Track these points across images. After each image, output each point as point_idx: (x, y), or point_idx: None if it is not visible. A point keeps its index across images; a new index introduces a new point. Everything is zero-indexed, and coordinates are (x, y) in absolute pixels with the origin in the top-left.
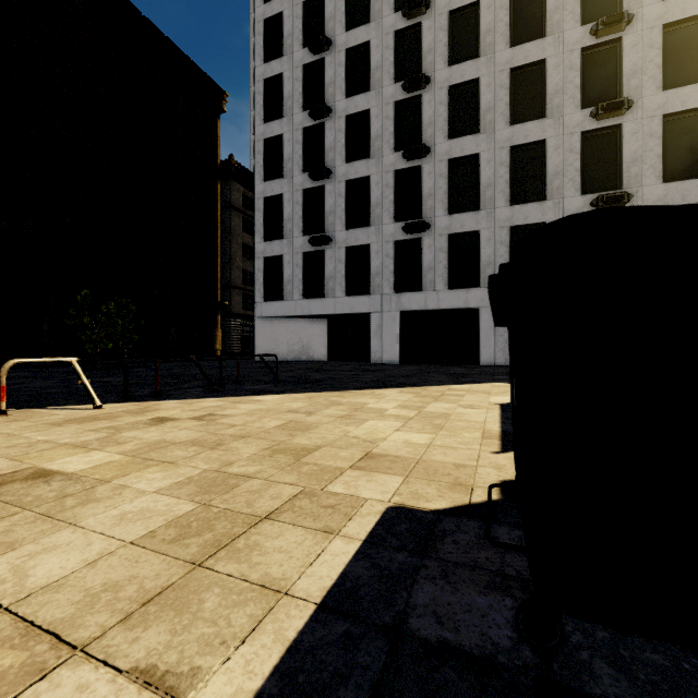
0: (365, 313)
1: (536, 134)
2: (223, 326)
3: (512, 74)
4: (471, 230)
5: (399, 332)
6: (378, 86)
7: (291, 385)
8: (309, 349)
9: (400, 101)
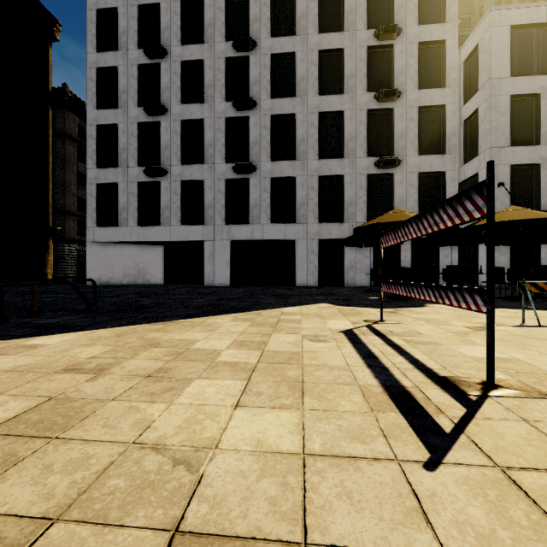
0: (199, 241)
1: (337, 106)
2: (55, 251)
3: (319, 55)
4: (289, 176)
5: (230, 258)
6: (211, 41)
7: (106, 315)
8: (145, 273)
9: (231, 58)
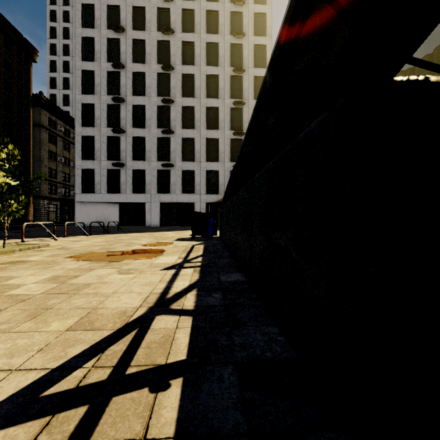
0: (142, 202)
1: (215, 135)
2: (33, 204)
3: (207, 108)
4: (191, 169)
5: (160, 212)
6: (149, 95)
7: (131, 232)
8: (108, 220)
9: (160, 105)
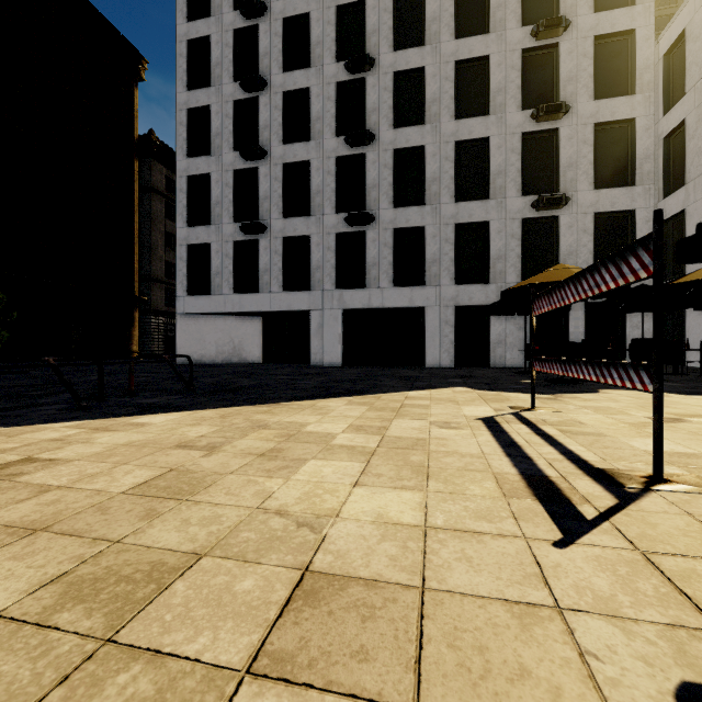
0: (305, 311)
1: (480, 131)
2: (141, 324)
3: (456, 67)
4: (416, 226)
5: (342, 331)
6: (319, 63)
7: (205, 396)
8: (241, 350)
9: (343, 83)
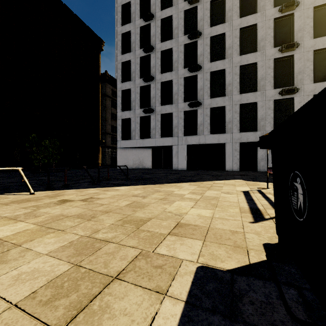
0: (170, 146)
1: (252, 60)
2: (102, 152)
3: (240, 31)
4: (221, 106)
5: (186, 154)
6: (176, 37)
7: (134, 181)
8: (143, 163)
9: (187, 44)
